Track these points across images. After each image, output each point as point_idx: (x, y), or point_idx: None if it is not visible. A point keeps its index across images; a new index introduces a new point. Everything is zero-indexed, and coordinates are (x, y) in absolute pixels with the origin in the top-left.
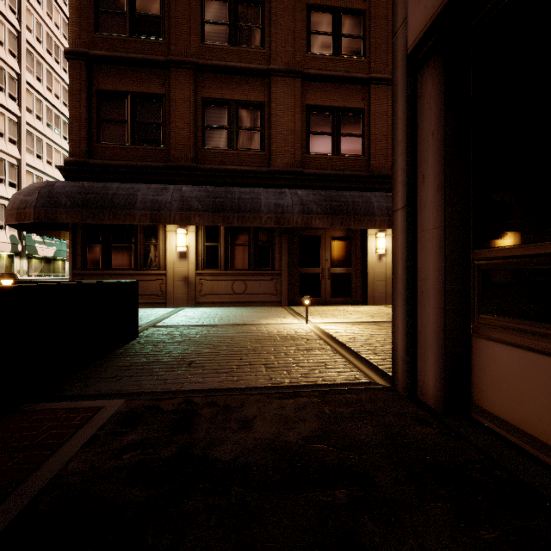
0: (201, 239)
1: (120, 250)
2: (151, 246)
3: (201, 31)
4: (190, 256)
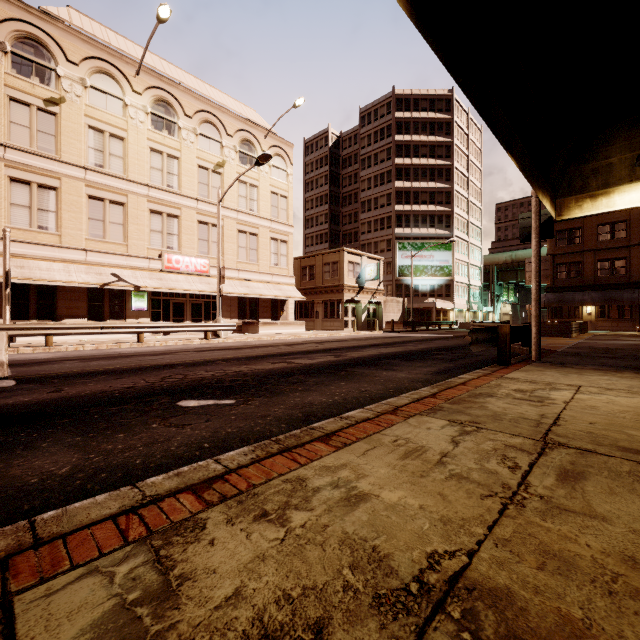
0: (597, 308)
1: (564, 312)
2: (576, 311)
3: (597, 237)
4: (592, 314)
